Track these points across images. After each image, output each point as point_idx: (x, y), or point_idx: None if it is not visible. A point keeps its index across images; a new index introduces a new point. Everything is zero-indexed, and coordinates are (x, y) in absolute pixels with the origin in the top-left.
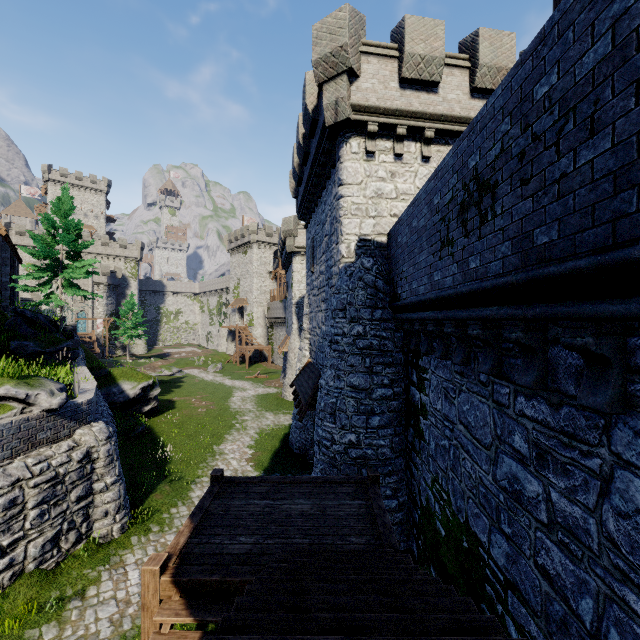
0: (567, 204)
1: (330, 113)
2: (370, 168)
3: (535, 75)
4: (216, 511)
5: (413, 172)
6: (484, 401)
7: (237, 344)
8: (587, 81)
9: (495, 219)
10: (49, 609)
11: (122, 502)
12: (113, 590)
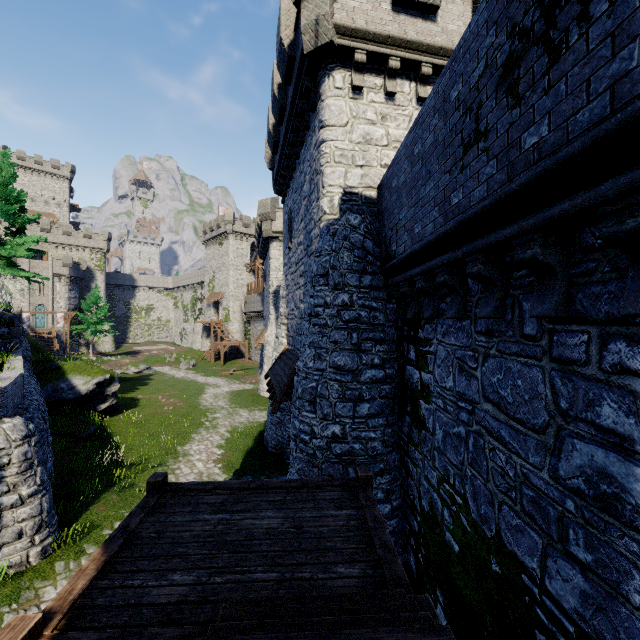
0: None
1: (309, 36)
2: (357, 108)
3: None
4: (146, 533)
5: (407, 116)
6: (532, 363)
7: (212, 340)
8: None
9: (590, 30)
10: None
11: (45, 518)
12: None
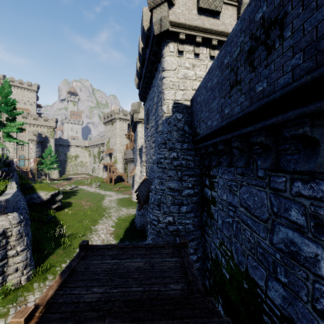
0: None
1: (157, 26)
2: (180, 61)
3: None
4: (80, 269)
5: (205, 65)
6: (262, 189)
7: (108, 172)
8: None
9: (284, 43)
10: None
11: (28, 262)
12: None
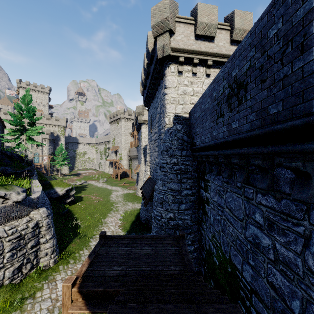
0: (287, 91)
1: (160, 52)
2: (180, 80)
3: (269, 24)
4: (102, 253)
5: (202, 82)
6: (239, 196)
7: (114, 168)
8: (299, 24)
9: (246, 102)
10: (16, 304)
11: (55, 248)
12: (49, 293)
